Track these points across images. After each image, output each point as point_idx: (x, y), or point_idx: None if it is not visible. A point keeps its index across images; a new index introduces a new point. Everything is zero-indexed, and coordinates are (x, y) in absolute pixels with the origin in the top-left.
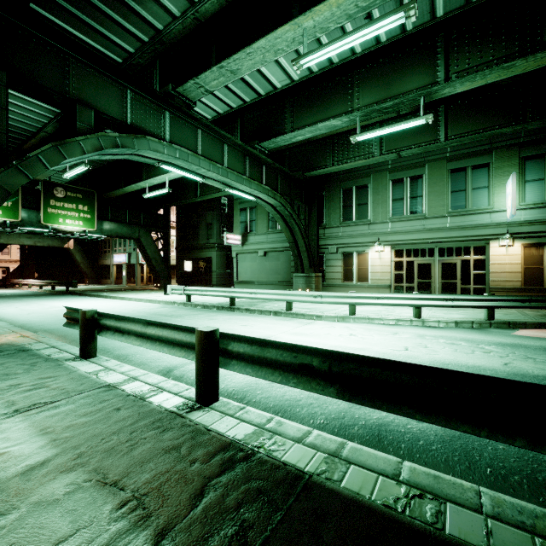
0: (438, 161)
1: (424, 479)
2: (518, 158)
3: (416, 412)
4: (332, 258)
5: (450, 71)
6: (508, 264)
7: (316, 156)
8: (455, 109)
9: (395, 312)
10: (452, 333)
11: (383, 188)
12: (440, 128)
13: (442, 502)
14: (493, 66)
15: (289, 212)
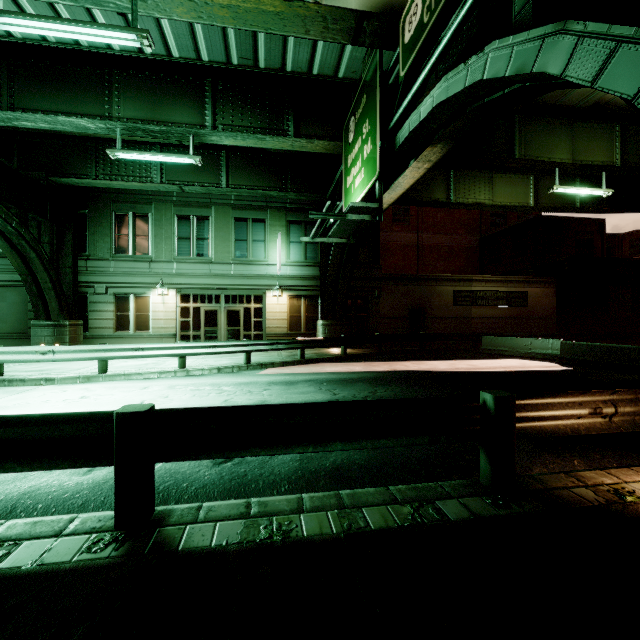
0: (224, 206)
1: (18, 530)
2: (285, 220)
3: (20, 464)
4: (99, 300)
5: (217, 120)
6: (279, 312)
7: (70, 158)
8: (236, 160)
9: (164, 364)
10: (207, 380)
11: (167, 222)
12: (223, 173)
13: (20, 543)
14: (251, 132)
15: (16, 229)
